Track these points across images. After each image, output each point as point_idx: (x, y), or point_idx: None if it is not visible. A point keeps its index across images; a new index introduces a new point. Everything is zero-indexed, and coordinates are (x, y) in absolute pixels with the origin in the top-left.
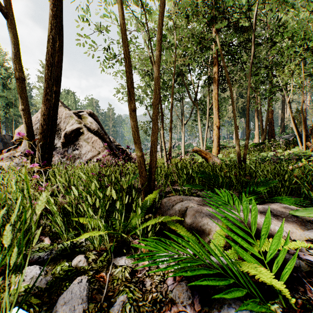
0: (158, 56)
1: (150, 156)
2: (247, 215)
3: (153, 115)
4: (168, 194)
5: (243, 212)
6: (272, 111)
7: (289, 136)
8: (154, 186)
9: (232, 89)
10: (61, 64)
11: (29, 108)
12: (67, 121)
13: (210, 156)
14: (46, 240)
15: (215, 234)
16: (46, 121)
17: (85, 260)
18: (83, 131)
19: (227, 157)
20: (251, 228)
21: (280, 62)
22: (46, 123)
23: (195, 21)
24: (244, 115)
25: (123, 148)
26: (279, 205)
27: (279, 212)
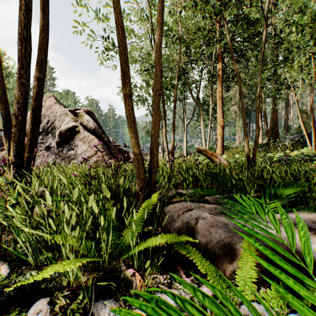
0: (160, 31)
1: (151, 153)
2: (294, 238)
3: (154, 103)
4: (172, 199)
5: (287, 232)
6: (276, 111)
7: (293, 137)
8: (155, 190)
9: (240, 83)
10: (47, 47)
11: (7, 97)
12: (62, 119)
13: (215, 156)
14: (3, 269)
15: (241, 261)
16: (22, 110)
17: (47, 310)
18: (79, 130)
19: (231, 158)
20: (305, 259)
21: (287, 58)
22: (23, 114)
23: (200, 9)
24: (247, 115)
25: (123, 149)
26: (308, 214)
27: (312, 223)
